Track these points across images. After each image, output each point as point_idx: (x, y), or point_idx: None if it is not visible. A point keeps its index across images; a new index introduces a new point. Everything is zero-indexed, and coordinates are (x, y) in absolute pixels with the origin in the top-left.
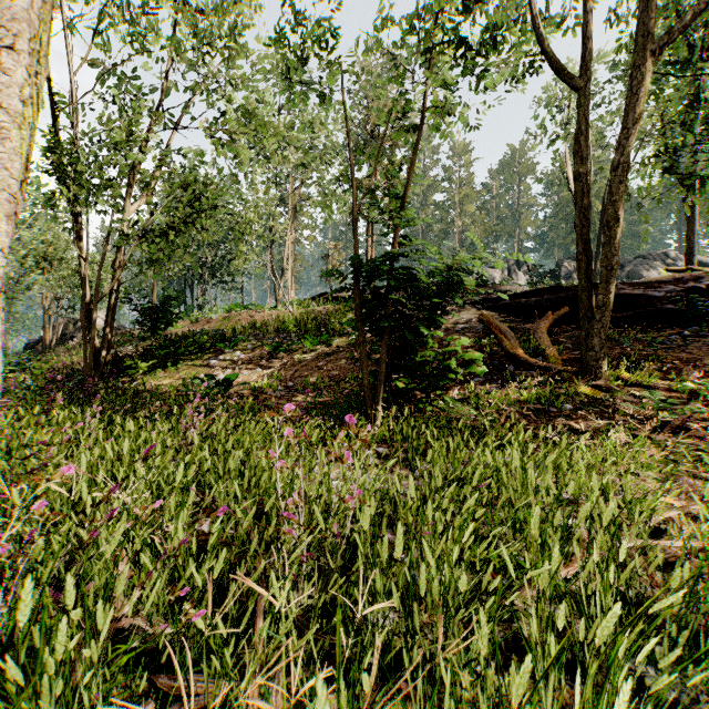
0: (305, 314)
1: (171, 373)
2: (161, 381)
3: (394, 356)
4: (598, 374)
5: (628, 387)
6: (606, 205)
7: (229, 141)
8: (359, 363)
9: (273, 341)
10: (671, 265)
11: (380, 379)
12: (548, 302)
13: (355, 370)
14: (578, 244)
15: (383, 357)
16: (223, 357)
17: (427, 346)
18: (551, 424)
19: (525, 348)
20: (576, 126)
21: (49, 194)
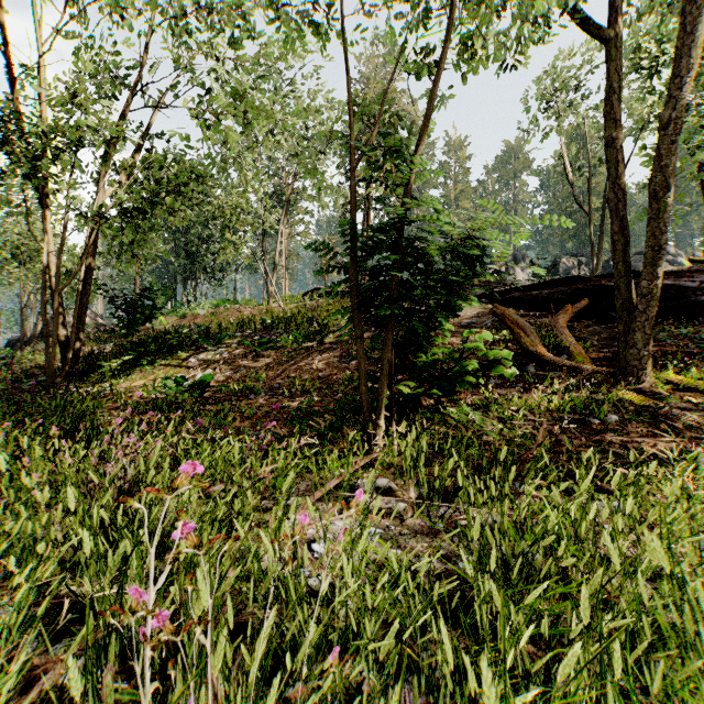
0: (296, 308)
1: (146, 373)
2: (134, 382)
3: (398, 354)
4: (641, 377)
5: (679, 391)
6: (653, 171)
7: (214, 121)
8: (354, 362)
9: (260, 338)
10: (671, 261)
11: (382, 385)
12: (564, 295)
13: (349, 370)
14: (614, 221)
15: (386, 356)
16: (205, 355)
17: (435, 342)
18: (596, 441)
19: (544, 345)
20: (609, 84)
21: (6, 172)
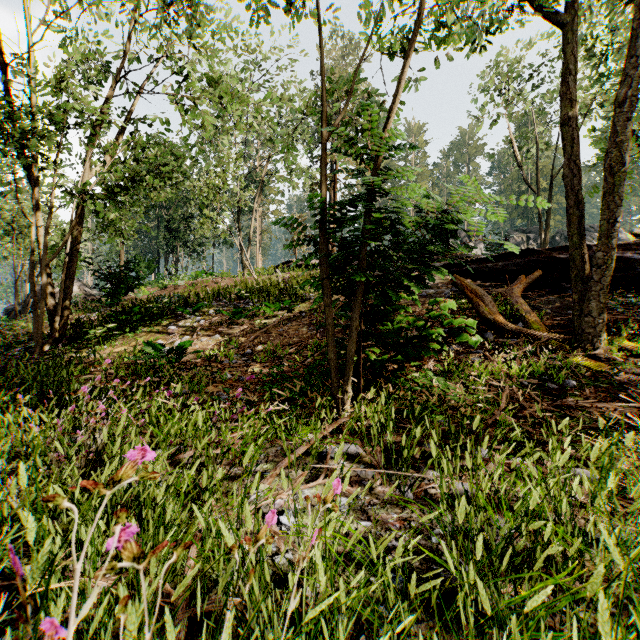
0: (268, 280)
1: (128, 340)
2: (116, 348)
3: (365, 322)
4: (596, 343)
5: (632, 357)
6: (608, 147)
7: (192, 106)
8: (322, 330)
9: (235, 307)
10: None
11: (349, 352)
12: (518, 266)
13: (317, 337)
14: (569, 196)
15: (354, 323)
16: (183, 322)
17: (400, 310)
18: (556, 406)
19: (500, 313)
20: (564, 66)
21: None
